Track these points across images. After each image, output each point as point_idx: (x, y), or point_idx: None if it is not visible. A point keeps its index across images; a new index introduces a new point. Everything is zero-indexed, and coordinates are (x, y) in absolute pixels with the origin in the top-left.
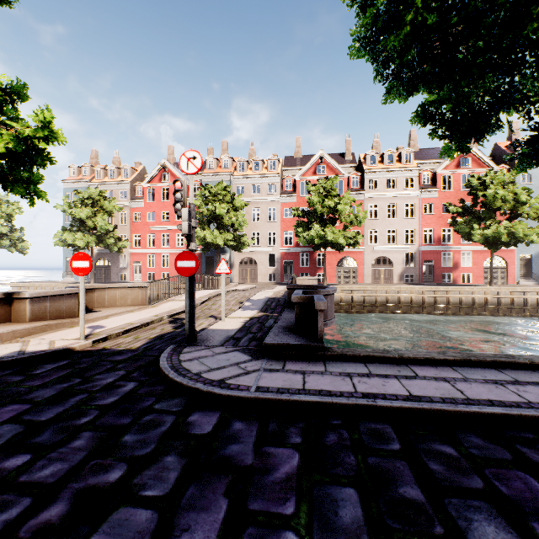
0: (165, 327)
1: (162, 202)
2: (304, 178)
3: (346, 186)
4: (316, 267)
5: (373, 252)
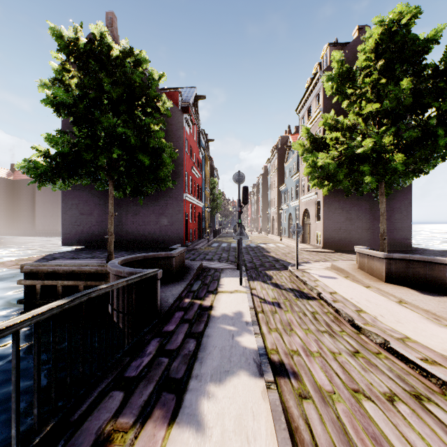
0: (287, 284)
1: None
2: None
3: None
4: None
5: None
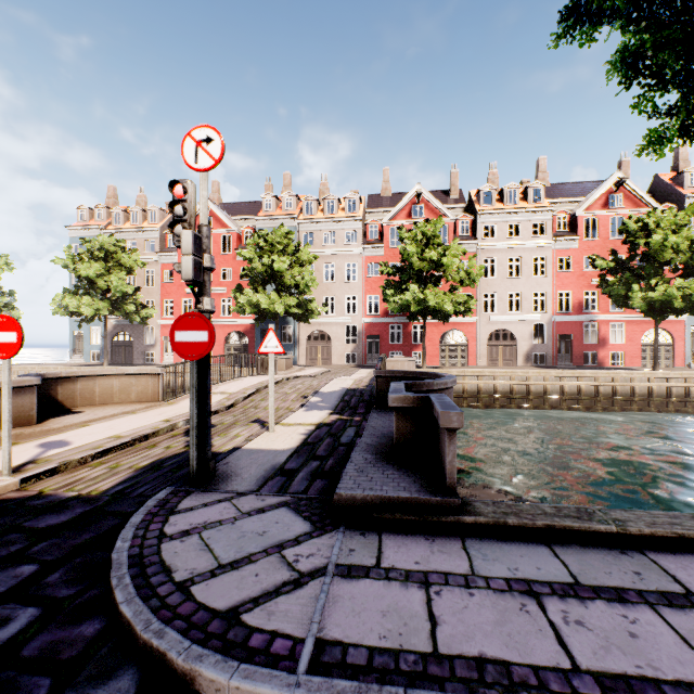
0: (174, 442)
1: None
2: (395, 223)
3: (452, 233)
4: (411, 344)
5: (489, 323)
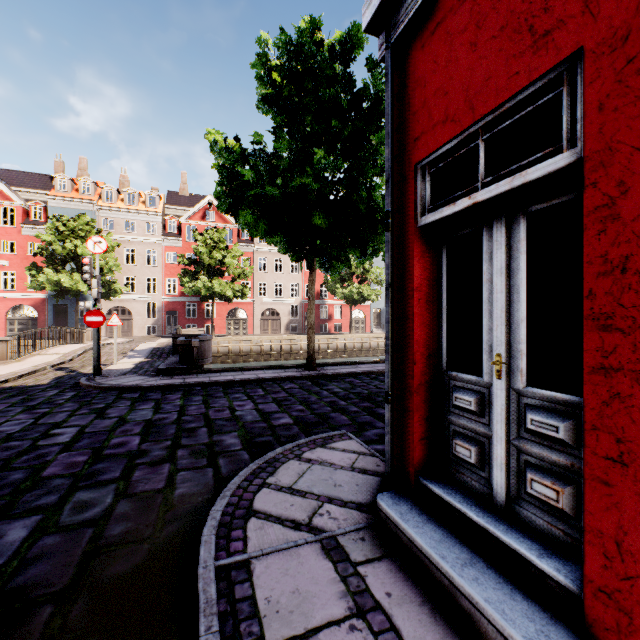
0: (56, 373)
1: None
2: (191, 222)
3: (237, 237)
4: (204, 318)
5: (263, 304)
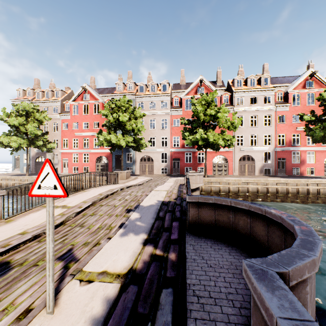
0: None
1: (83, 115)
2: (188, 97)
3: (219, 102)
4: (197, 163)
5: (240, 151)
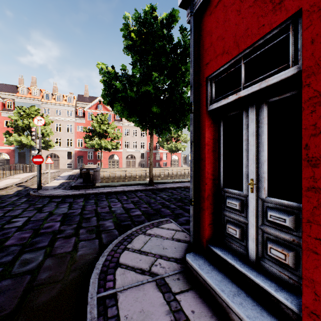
0: (18, 188)
1: None
2: (90, 110)
3: (113, 118)
4: (97, 159)
5: (127, 152)
